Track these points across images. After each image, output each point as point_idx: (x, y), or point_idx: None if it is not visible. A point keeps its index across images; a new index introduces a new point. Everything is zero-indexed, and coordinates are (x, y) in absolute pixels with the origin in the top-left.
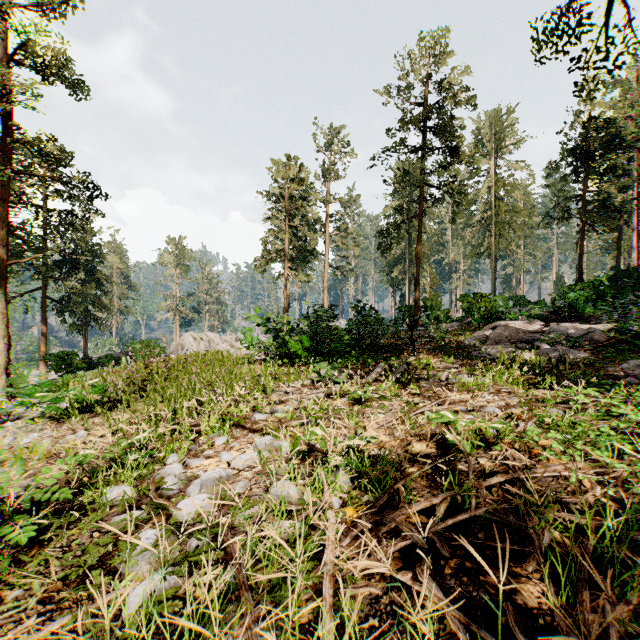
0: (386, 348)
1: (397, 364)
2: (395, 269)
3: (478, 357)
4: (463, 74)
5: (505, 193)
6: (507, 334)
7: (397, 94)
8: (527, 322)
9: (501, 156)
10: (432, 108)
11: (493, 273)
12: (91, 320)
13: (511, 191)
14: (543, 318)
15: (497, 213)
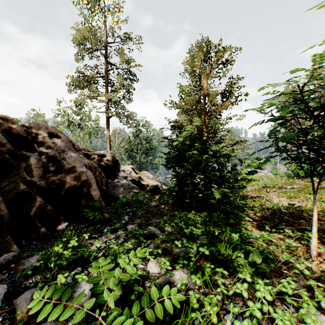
0: None
1: None
2: None
3: None
4: None
5: None
6: None
7: None
8: None
9: None
10: None
11: None
12: None
13: None
14: None
15: None
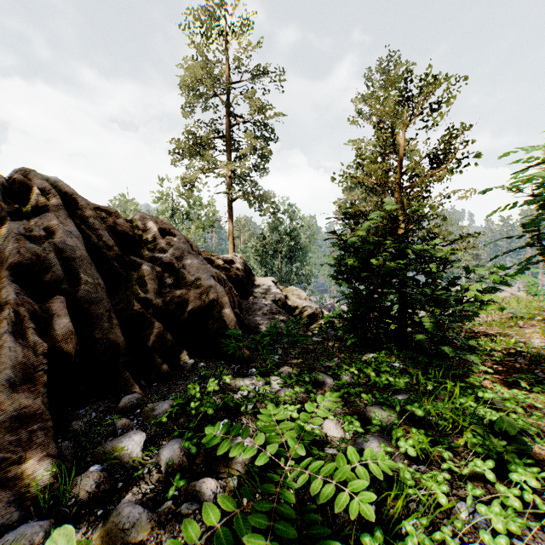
0: None
1: None
2: None
3: None
4: None
5: None
6: None
7: None
8: None
9: None
10: None
11: None
12: None
13: None
14: None
15: None
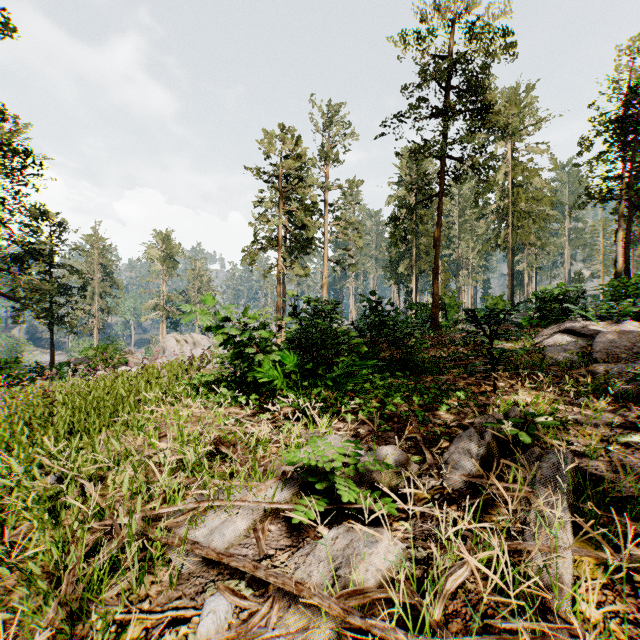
0: (425, 365)
1: (525, 438)
2: (401, 264)
3: (638, 395)
4: (494, 18)
5: (524, 179)
6: (627, 343)
7: (412, 46)
8: (613, 323)
9: (519, 138)
10: (457, 59)
11: (510, 268)
12: (54, 320)
13: (531, 177)
14: (638, 317)
15: (515, 202)
